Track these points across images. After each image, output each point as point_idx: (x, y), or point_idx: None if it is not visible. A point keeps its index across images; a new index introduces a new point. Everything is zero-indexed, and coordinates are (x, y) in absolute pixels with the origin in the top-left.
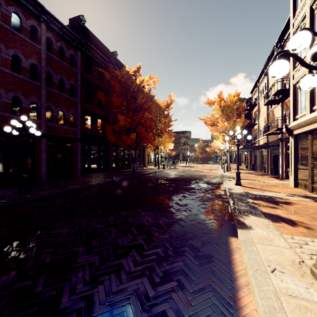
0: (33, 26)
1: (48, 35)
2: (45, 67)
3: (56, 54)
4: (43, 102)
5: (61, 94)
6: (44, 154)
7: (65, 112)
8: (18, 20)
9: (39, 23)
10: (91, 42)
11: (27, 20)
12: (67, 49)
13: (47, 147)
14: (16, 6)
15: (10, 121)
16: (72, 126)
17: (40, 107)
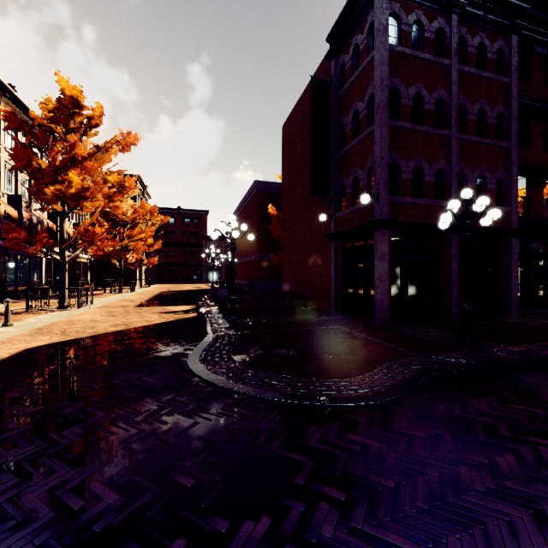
0: (438, 31)
1: (459, 34)
2: (457, 97)
3: (471, 64)
4: (454, 166)
5: (481, 141)
6: (455, 265)
7: (487, 177)
8: (418, 33)
9: (446, 17)
10: (530, 4)
11: (431, 23)
12: (489, 44)
13: (458, 251)
14: (417, 9)
15: (410, 210)
16: (496, 205)
17: (449, 176)
